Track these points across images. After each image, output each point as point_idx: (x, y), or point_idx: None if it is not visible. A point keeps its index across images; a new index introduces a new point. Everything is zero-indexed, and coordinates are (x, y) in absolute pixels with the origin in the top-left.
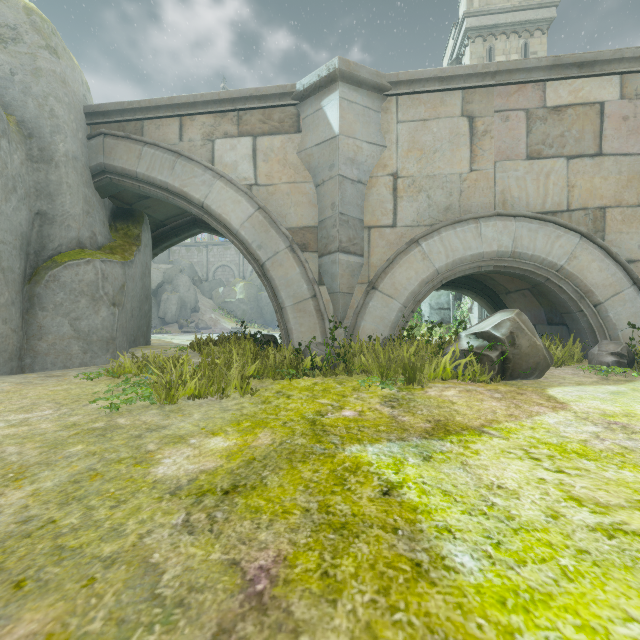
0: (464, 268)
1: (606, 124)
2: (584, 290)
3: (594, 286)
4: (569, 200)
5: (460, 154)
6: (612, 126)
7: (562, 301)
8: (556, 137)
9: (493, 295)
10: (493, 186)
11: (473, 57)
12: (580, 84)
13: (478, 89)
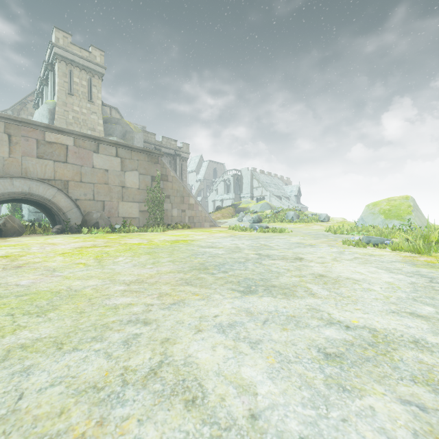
0: (6, 197)
1: (69, 153)
2: (60, 208)
3: (63, 207)
4: (55, 176)
5: (4, 149)
6: (71, 154)
7: (54, 212)
8: (50, 152)
9: (45, 207)
10: (21, 165)
11: (60, 71)
12: (59, 136)
13: (13, 124)
